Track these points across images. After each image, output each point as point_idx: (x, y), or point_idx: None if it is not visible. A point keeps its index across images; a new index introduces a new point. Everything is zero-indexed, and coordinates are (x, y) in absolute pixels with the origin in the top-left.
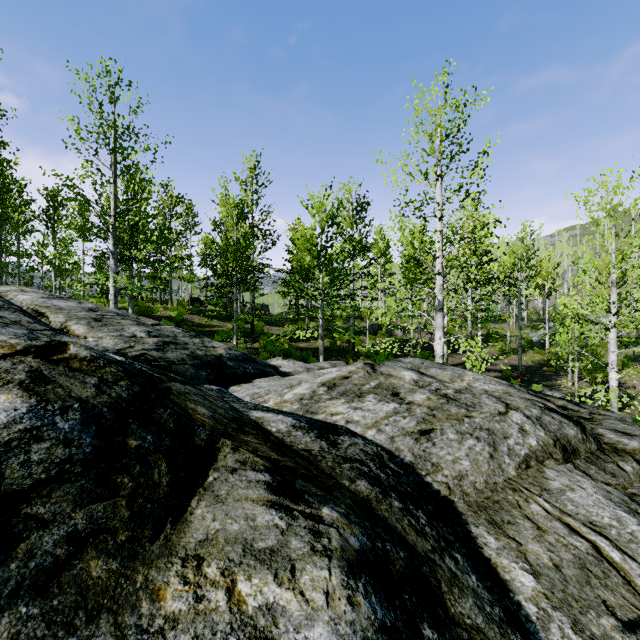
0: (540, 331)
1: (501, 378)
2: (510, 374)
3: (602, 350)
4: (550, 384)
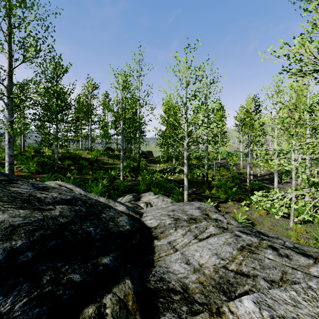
0: None
1: None
2: None
3: None
4: None
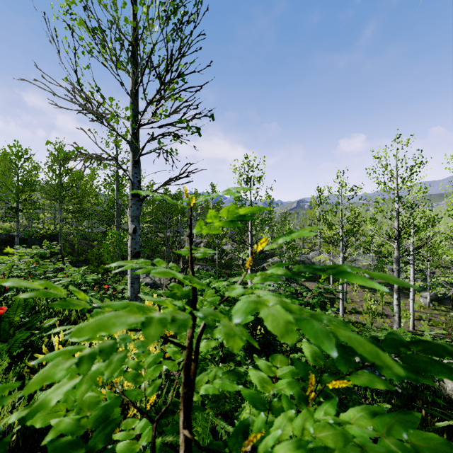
0: None
1: None
2: None
3: None
4: None
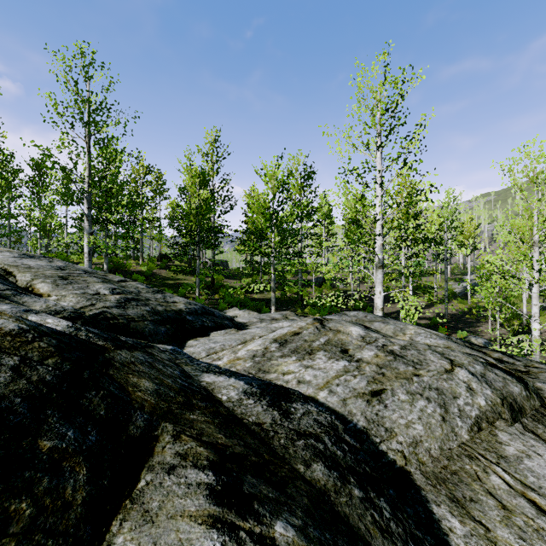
0: (462, 283)
1: (430, 325)
2: (438, 321)
3: (516, 300)
4: (473, 330)
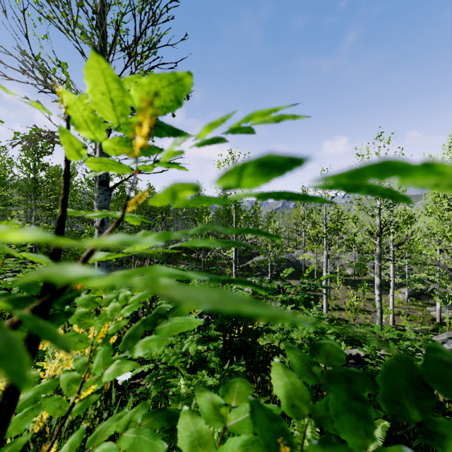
0: None
1: None
2: None
3: None
4: None
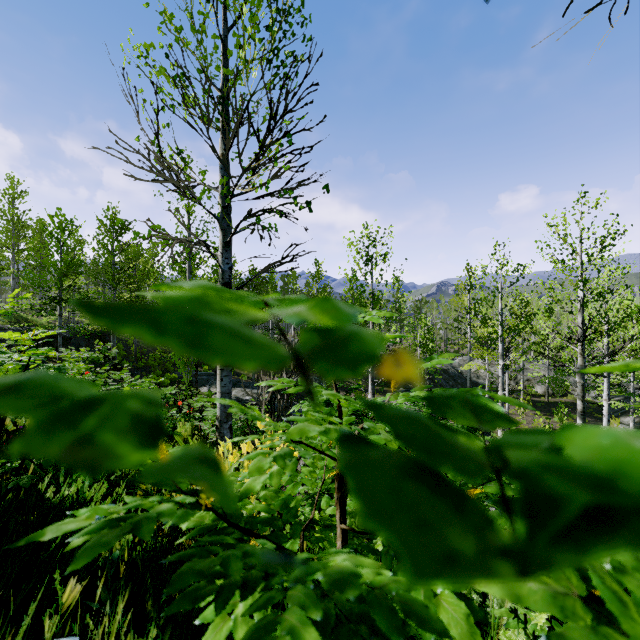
0: None
1: None
2: None
3: None
4: None
